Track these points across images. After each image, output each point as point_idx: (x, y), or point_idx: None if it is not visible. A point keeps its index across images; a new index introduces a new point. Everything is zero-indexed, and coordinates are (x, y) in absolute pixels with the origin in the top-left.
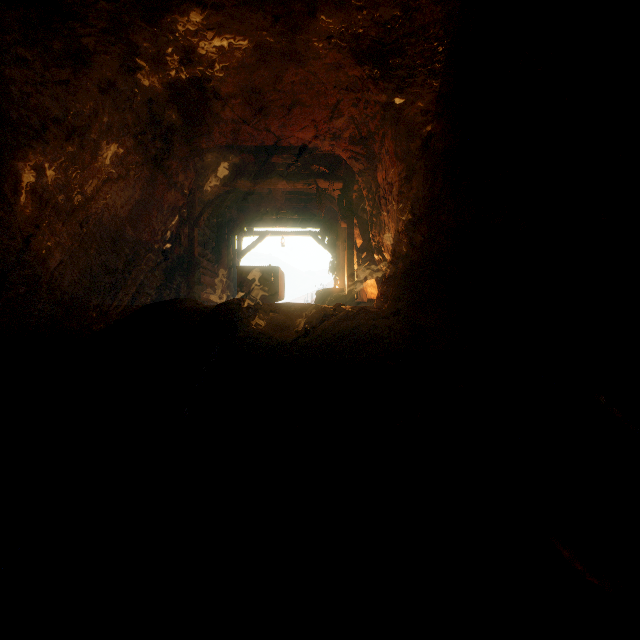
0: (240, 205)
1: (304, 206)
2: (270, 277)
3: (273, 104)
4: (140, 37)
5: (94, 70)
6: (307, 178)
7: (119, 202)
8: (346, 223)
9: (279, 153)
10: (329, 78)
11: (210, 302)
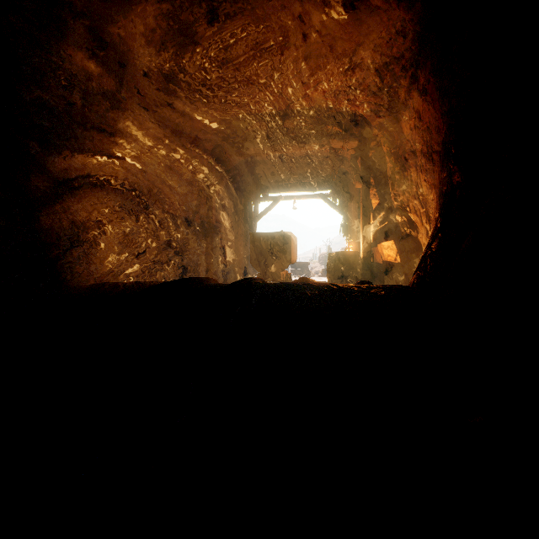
0: (255, 173)
1: (315, 170)
2: (282, 242)
3: (285, 62)
4: (148, 4)
5: (108, 46)
6: (319, 139)
7: (141, 177)
8: (361, 183)
9: (291, 117)
10: (348, 17)
11: (228, 264)
